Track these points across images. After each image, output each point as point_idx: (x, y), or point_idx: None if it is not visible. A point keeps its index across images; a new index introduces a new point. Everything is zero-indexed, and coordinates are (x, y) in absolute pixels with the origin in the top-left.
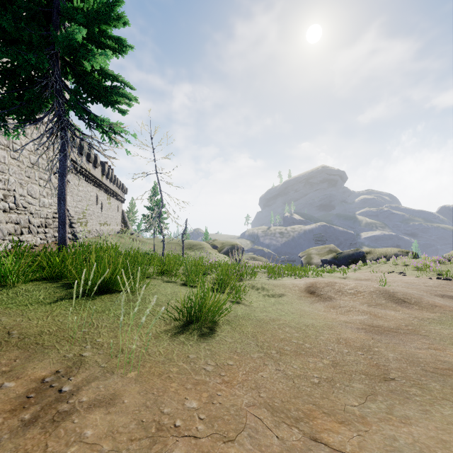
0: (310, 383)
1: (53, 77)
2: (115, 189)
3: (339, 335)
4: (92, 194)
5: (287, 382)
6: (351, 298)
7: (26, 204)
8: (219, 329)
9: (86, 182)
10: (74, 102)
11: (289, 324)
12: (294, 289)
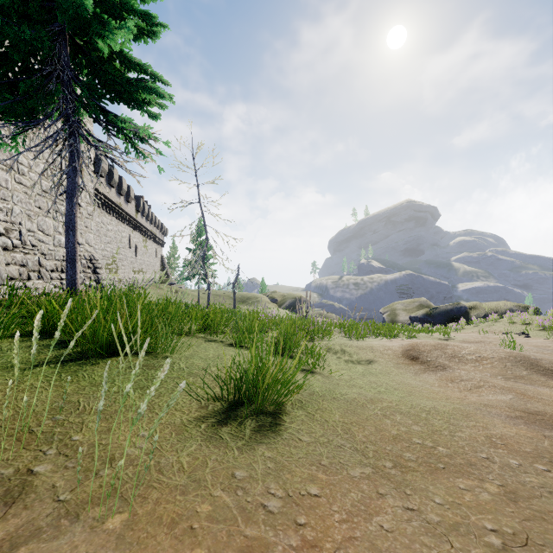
0: (488, 550)
1: (59, 65)
2: (152, 229)
3: (486, 429)
4: (124, 234)
5: (439, 546)
6: (474, 367)
7: (36, 241)
8: (286, 417)
9: (117, 220)
10: (87, 99)
11: (399, 408)
12: (387, 354)
